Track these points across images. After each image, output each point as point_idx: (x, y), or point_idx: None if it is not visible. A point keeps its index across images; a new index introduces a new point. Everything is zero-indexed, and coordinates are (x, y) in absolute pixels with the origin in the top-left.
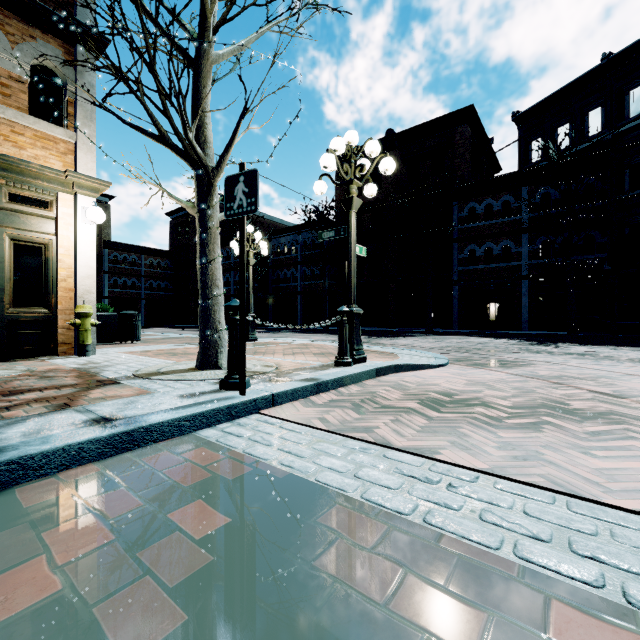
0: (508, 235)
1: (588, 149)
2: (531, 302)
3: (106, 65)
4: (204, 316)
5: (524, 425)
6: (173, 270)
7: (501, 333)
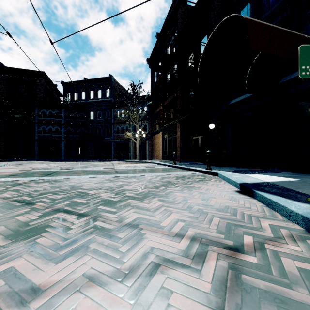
0: (58, 125)
1: (82, 103)
2: (65, 149)
3: None
4: None
5: None
6: None
7: (51, 159)
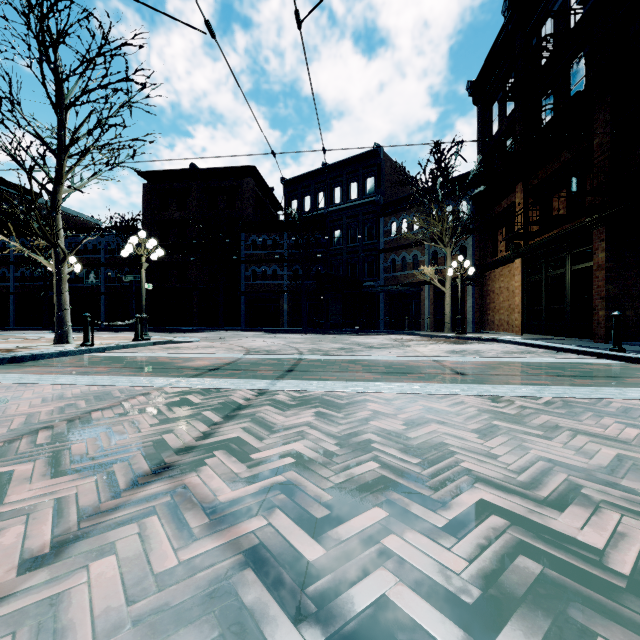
0: (276, 262)
1: (318, 216)
2: (289, 308)
3: (2, 196)
4: (60, 319)
5: (189, 349)
6: None
7: (266, 329)
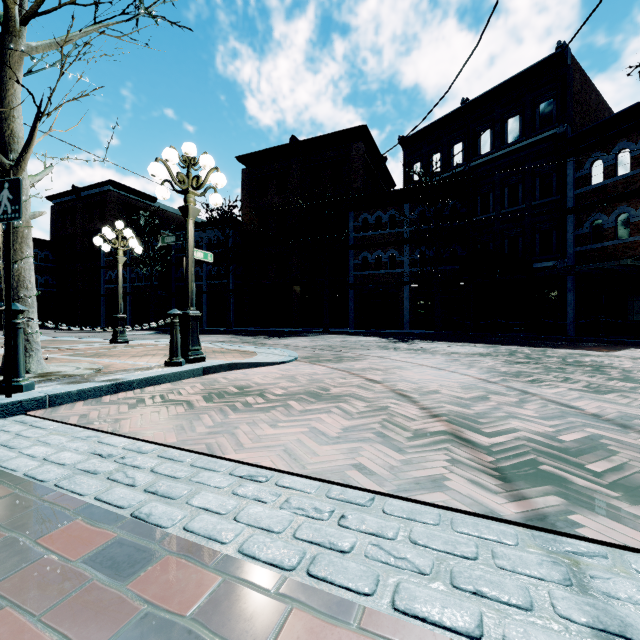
0: (394, 245)
1: (453, 176)
2: (411, 305)
3: None
4: None
5: (264, 408)
6: (56, 263)
7: (384, 332)
